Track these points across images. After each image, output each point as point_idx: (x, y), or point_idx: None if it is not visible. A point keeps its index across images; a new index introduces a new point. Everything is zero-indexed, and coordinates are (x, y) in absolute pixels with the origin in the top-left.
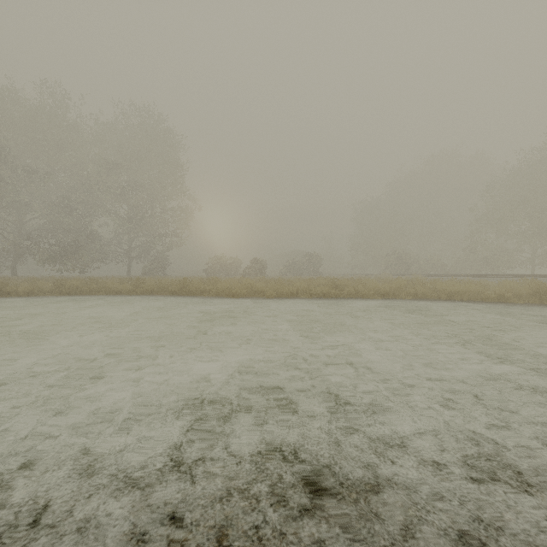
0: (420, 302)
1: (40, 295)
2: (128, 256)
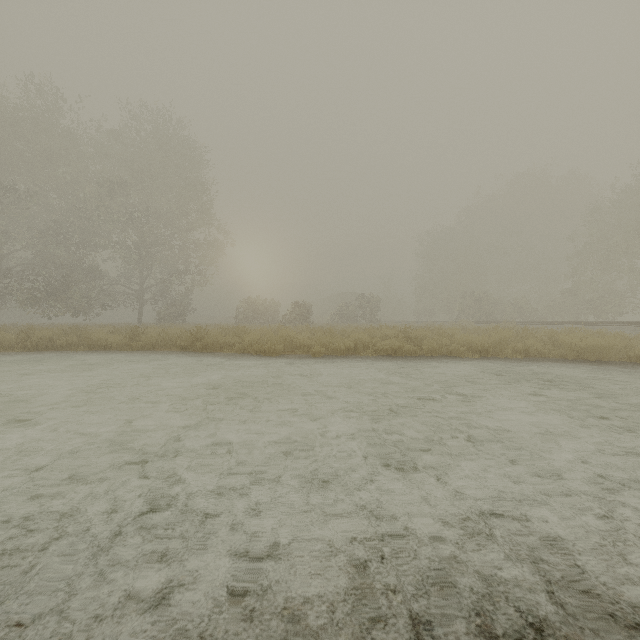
0: (541, 365)
1: None
2: (139, 299)
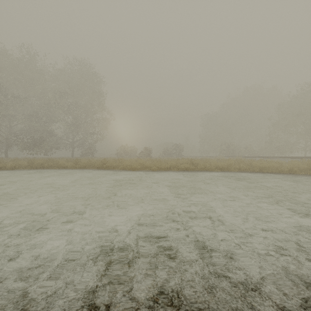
0: (243, 174)
1: (19, 169)
2: (72, 146)
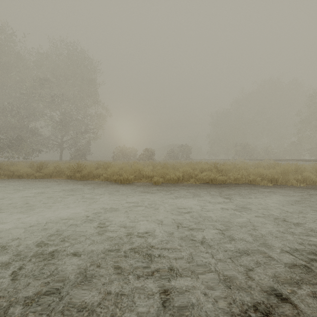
0: None
1: None
2: (60, 147)
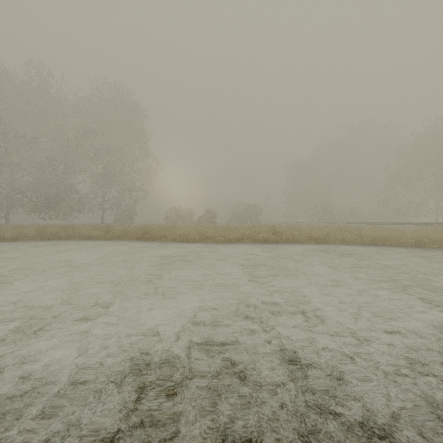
0: (348, 247)
1: (24, 240)
2: (102, 207)
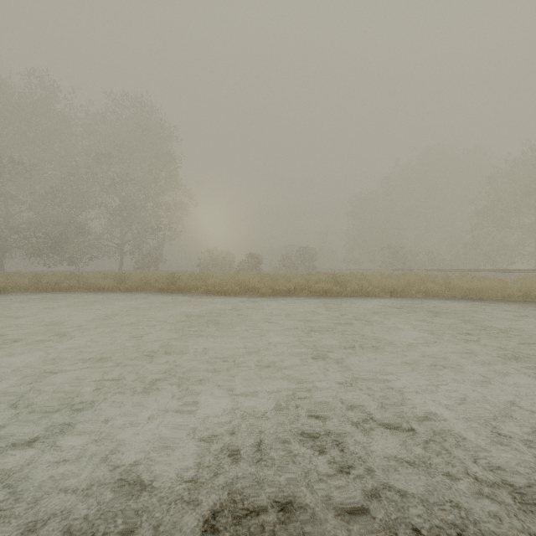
0: (435, 302)
1: (14, 292)
2: (120, 251)
